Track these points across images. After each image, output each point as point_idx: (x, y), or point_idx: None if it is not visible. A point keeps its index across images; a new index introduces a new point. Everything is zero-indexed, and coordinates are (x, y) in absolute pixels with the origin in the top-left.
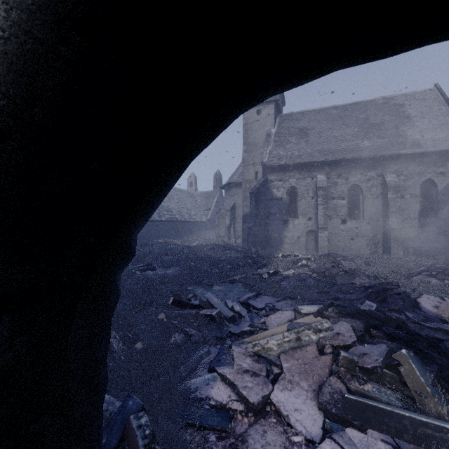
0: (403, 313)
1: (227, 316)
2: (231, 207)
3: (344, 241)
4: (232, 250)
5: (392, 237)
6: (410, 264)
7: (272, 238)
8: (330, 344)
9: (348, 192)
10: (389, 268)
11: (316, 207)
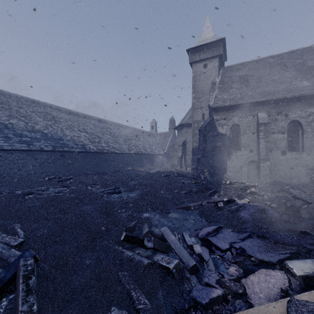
0: None
1: (187, 265)
2: (183, 142)
3: (284, 170)
4: (184, 176)
5: None
6: None
7: (217, 167)
8: None
9: (287, 127)
10: None
11: (256, 141)
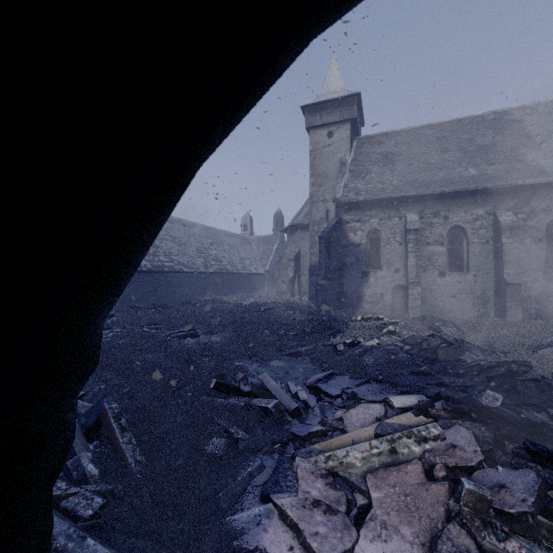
0: (544, 410)
1: (289, 409)
2: (296, 255)
3: (443, 300)
4: (296, 310)
5: (508, 295)
6: (535, 331)
7: (348, 296)
8: (443, 464)
9: (447, 236)
10: (508, 337)
11: (405, 255)
